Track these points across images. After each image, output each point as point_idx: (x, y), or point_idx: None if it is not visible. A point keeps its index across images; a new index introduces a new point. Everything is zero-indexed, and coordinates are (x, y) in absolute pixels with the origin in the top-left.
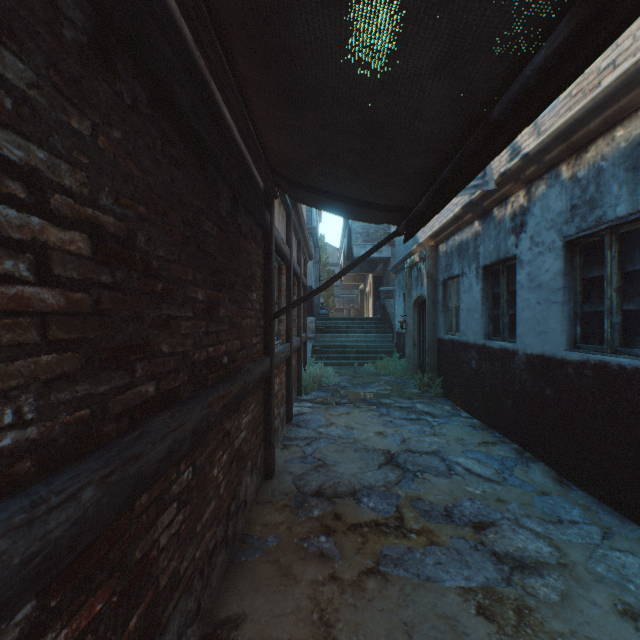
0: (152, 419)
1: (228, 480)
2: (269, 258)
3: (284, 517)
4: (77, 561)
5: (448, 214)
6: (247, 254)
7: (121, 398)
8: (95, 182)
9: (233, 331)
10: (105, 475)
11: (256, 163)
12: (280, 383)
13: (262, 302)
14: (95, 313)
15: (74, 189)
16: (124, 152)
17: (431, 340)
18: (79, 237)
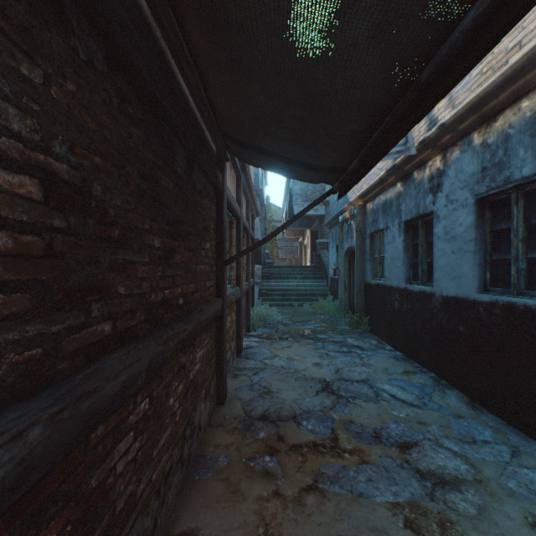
0: (108, 356)
1: (183, 408)
2: (221, 213)
3: (234, 439)
4: (27, 497)
5: (374, 177)
6: (201, 208)
7: (76, 337)
8: (47, 129)
9: (188, 276)
10: (55, 412)
11: (209, 129)
12: (231, 321)
13: (215, 251)
14: (47, 256)
15: (24, 134)
16: (79, 104)
17: (360, 284)
18: (29, 181)
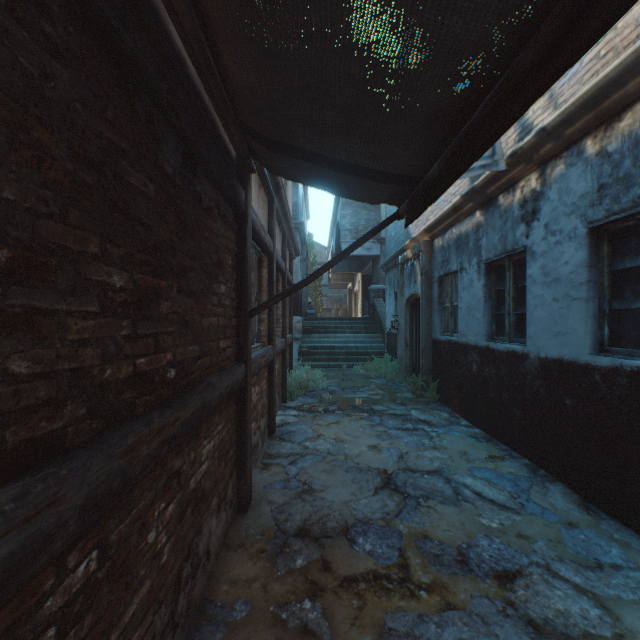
0: None
1: (177, 538)
2: (243, 244)
3: (259, 569)
4: None
5: (445, 205)
6: (211, 234)
7: None
8: None
9: (186, 333)
10: None
11: (223, 118)
12: (260, 392)
13: (235, 297)
14: None
15: None
16: None
17: (426, 341)
18: None
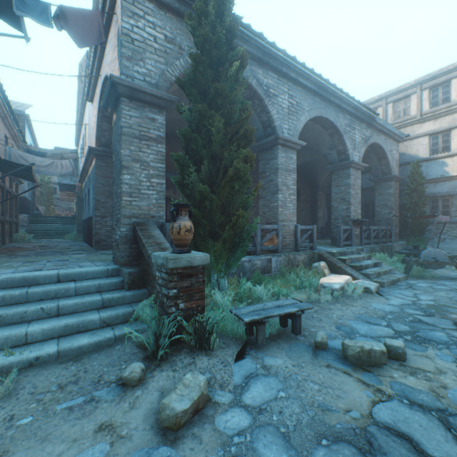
0: None
1: None
2: None
3: None
4: None
5: None
6: None
7: None
8: None
9: None
10: None
11: None
12: None
13: None
14: None
15: None
16: None
17: (80, 221)
18: None
